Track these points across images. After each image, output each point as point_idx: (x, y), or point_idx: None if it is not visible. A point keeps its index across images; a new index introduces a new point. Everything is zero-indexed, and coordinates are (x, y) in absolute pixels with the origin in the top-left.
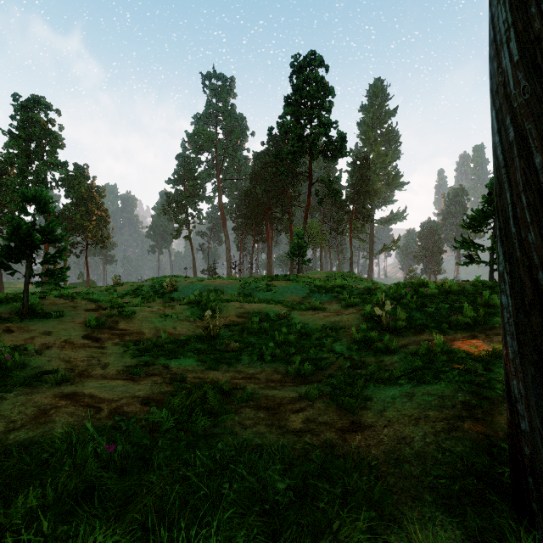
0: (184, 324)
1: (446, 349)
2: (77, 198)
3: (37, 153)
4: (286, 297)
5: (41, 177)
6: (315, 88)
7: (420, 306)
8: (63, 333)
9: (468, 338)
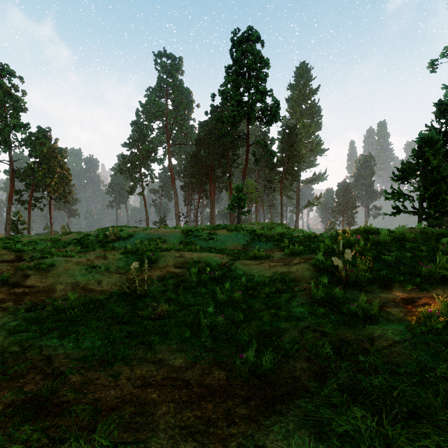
0: (112, 277)
1: None
2: (40, 158)
3: (1, 115)
4: (227, 245)
5: (4, 137)
6: (252, 60)
7: (377, 255)
8: None
9: None
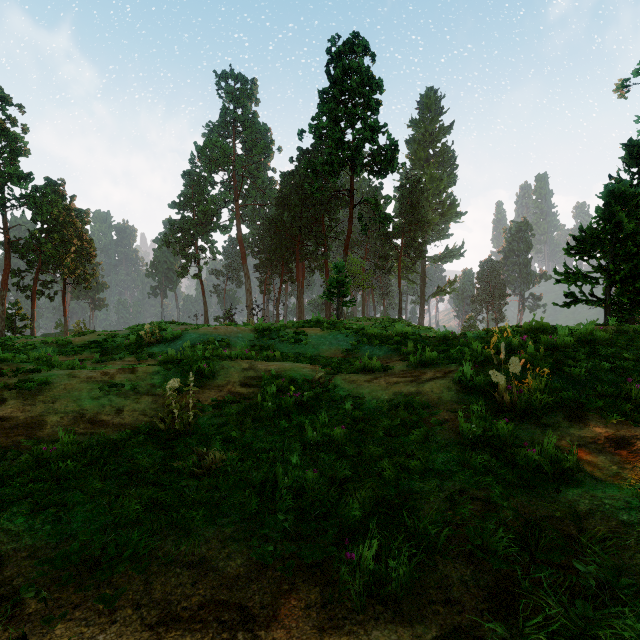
0: (141, 401)
1: None
2: (49, 223)
3: None
4: (322, 351)
5: None
6: (358, 81)
7: (555, 366)
8: None
9: None
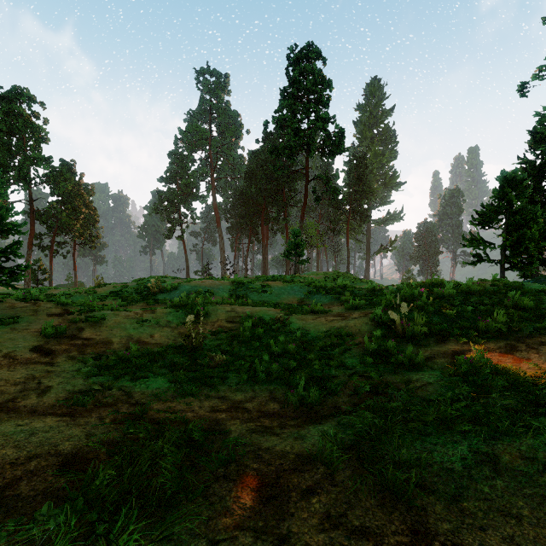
0: (164, 331)
1: (491, 365)
2: (63, 196)
3: (20, 147)
4: (282, 299)
5: (24, 173)
6: (312, 81)
7: (438, 309)
8: (7, 345)
9: (507, 349)
